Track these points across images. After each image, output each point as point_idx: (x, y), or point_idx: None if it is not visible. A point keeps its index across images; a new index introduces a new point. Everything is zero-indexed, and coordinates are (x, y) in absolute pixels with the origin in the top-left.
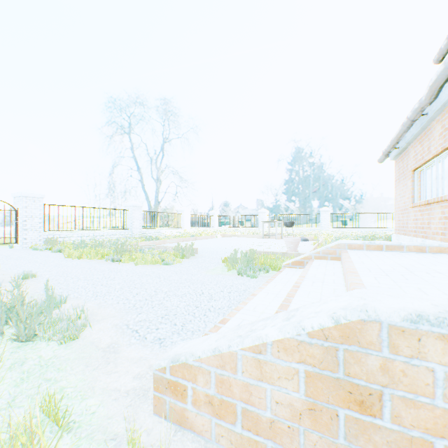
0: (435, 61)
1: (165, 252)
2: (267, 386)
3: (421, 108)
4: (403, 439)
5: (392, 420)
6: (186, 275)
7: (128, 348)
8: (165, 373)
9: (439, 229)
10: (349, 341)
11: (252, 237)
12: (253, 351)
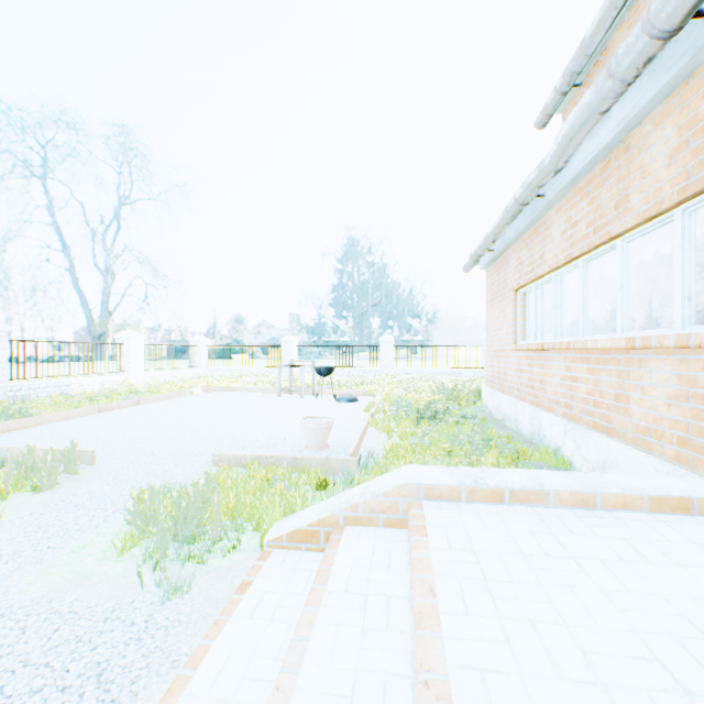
0: (537, 125)
1: None
2: None
3: (541, 182)
4: None
5: None
6: None
7: None
8: None
9: (561, 397)
10: None
11: (262, 392)
12: None
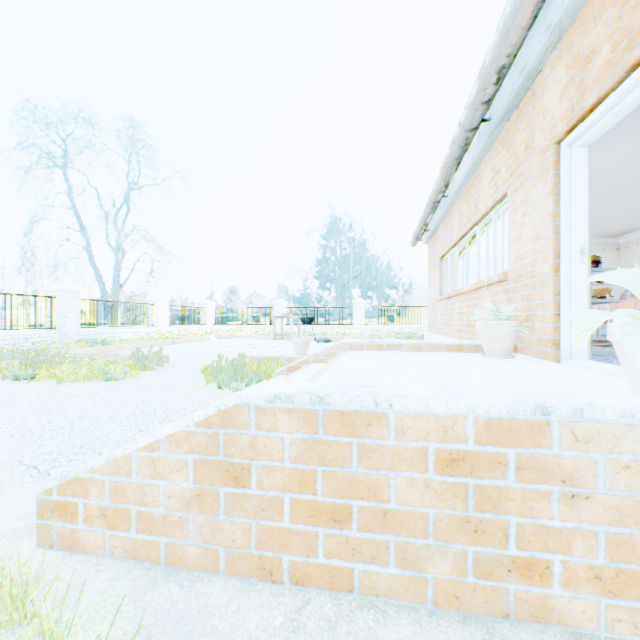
0: None
1: (115, 362)
2: (161, 482)
3: (439, 190)
4: (265, 501)
5: (258, 487)
6: (140, 393)
7: (18, 489)
8: (52, 495)
9: (457, 326)
10: (228, 425)
11: (261, 339)
12: (148, 449)
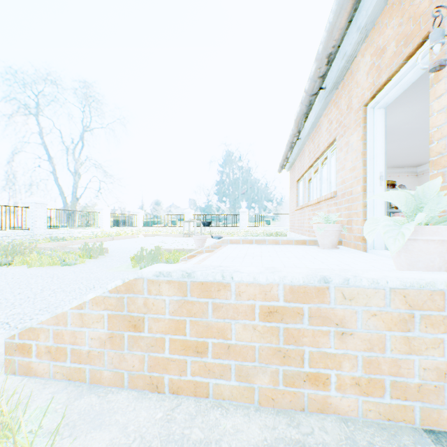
0: None
1: (70, 253)
2: (86, 329)
3: (294, 135)
4: (153, 340)
5: (149, 331)
6: (85, 274)
7: None
8: (15, 339)
9: (307, 228)
10: (130, 291)
11: (174, 236)
12: (78, 308)
